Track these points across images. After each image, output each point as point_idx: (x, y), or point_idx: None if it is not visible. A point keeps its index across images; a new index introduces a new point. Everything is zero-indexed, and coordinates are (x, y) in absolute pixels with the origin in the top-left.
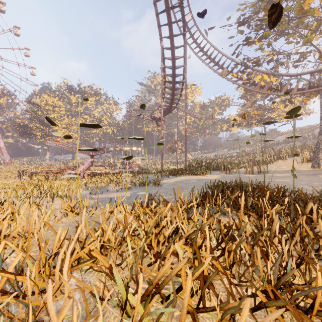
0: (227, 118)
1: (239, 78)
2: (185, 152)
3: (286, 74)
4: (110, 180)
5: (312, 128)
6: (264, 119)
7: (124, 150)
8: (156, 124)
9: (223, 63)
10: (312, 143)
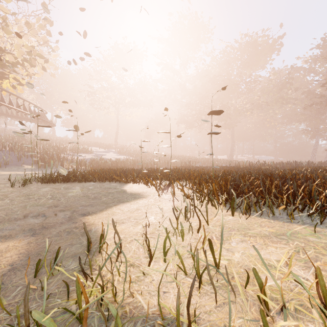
0: None
1: None
2: None
3: None
4: None
5: None
6: None
7: None
8: None
9: None
10: None
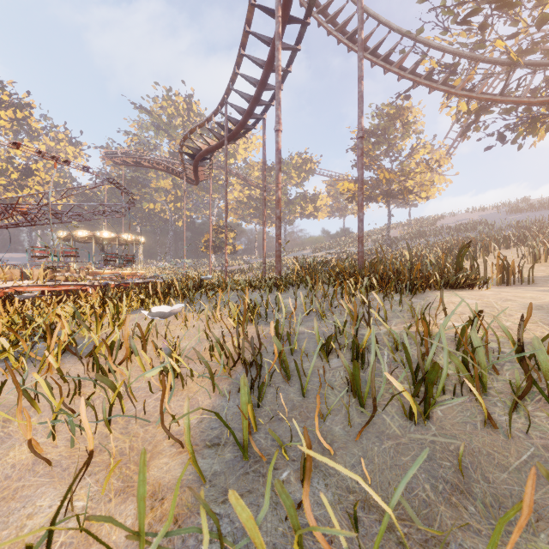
0: (312, 194)
1: (410, 70)
2: (361, 211)
3: (528, 62)
4: (16, 341)
5: (431, 220)
6: (396, 192)
7: (98, 239)
8: (195, 170)
9: (369, 34)
10: (474, 236)
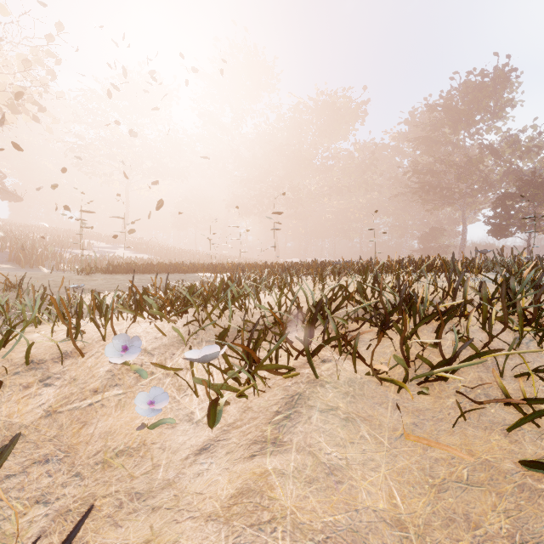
0: None
1: None
2: None
3: None
4: None
5: None
6: None
7: None
8: None
9: None
10: None
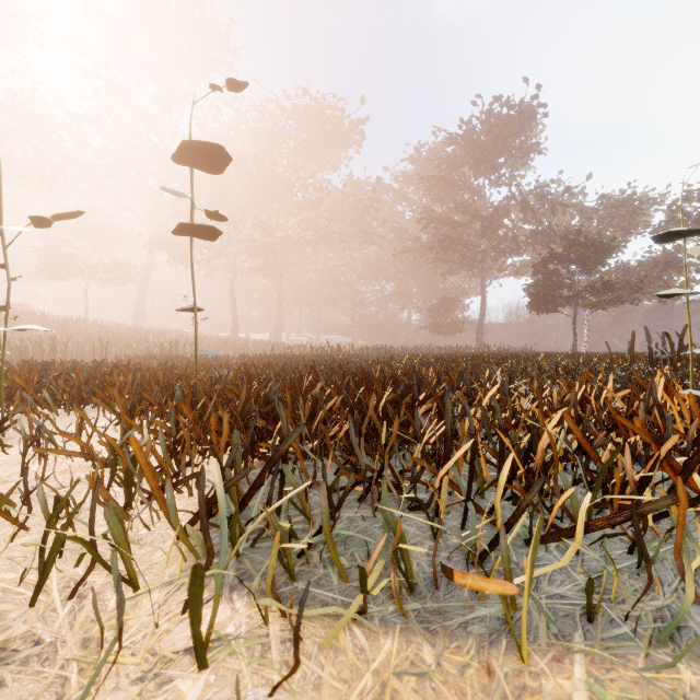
0: None
1: None
2: None
3: None
4: None
5: None
6: None
7: None
8: None
9: None
10: None
